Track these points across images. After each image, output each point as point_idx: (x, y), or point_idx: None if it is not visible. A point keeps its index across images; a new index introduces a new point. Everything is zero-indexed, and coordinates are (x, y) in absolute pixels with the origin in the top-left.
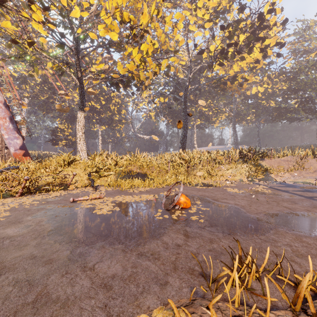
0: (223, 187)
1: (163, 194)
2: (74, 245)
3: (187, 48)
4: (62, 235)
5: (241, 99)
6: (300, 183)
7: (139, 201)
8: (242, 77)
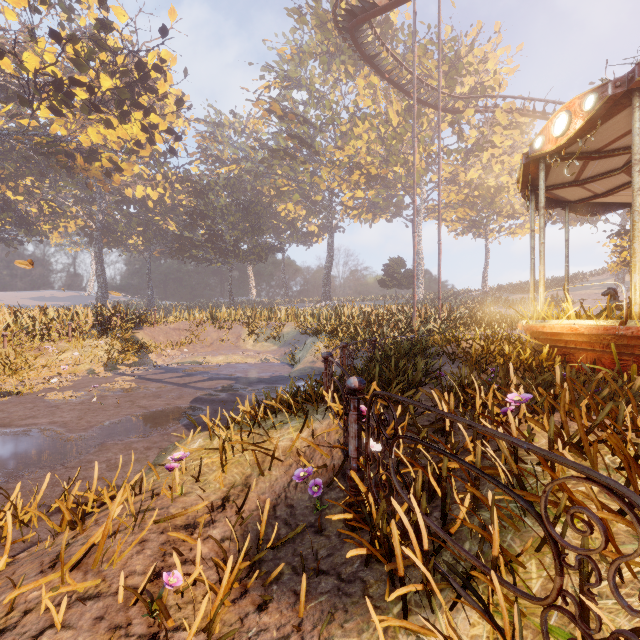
0: (39, 393)
1: None
2: None
3: None
4: None
5: (115, 201)
6: (189, 363)
7: None
8: (111, 158)
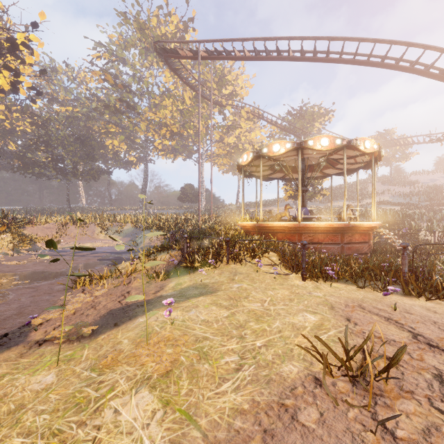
0: None
1: None
2: None
3: None
4: None
5: None
6: (68, 248)
7: None
8: None
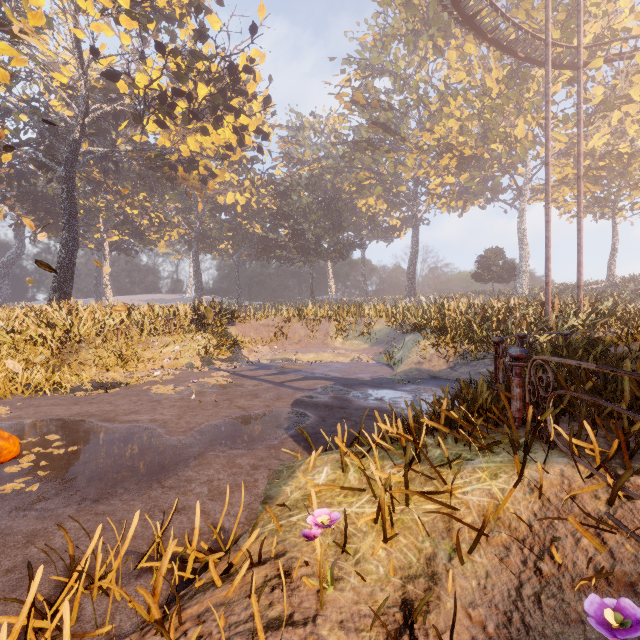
0: (144, 385)
1: None
2: None
3: (77, 48)
4: None
5: (209, 209)
6: (280, 360)
7: None
8: (206, 166)
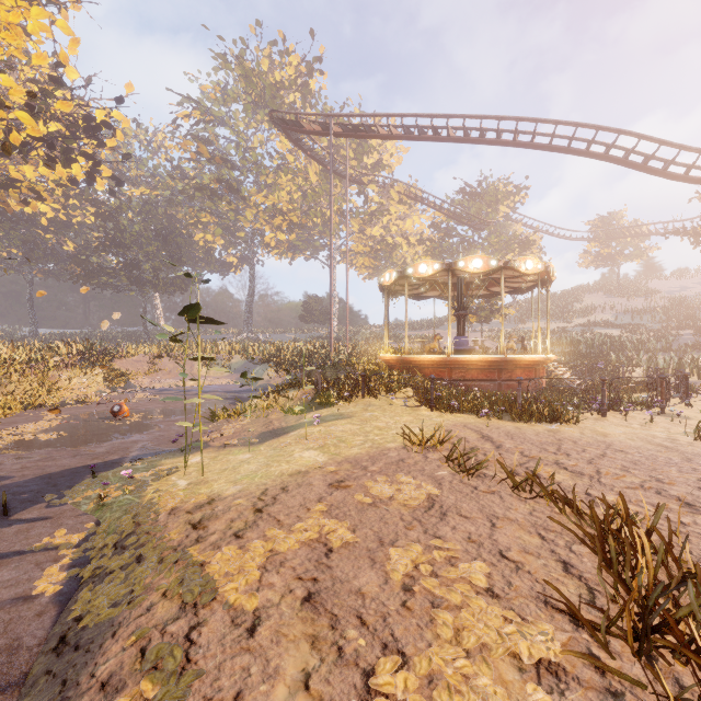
0: (103, 401)
1: (52, 418)
2: (122, 440)
3: None
4: (89, 444)
5: None
6: (168, 386)
7: (55, 426)
8: (33, 188)
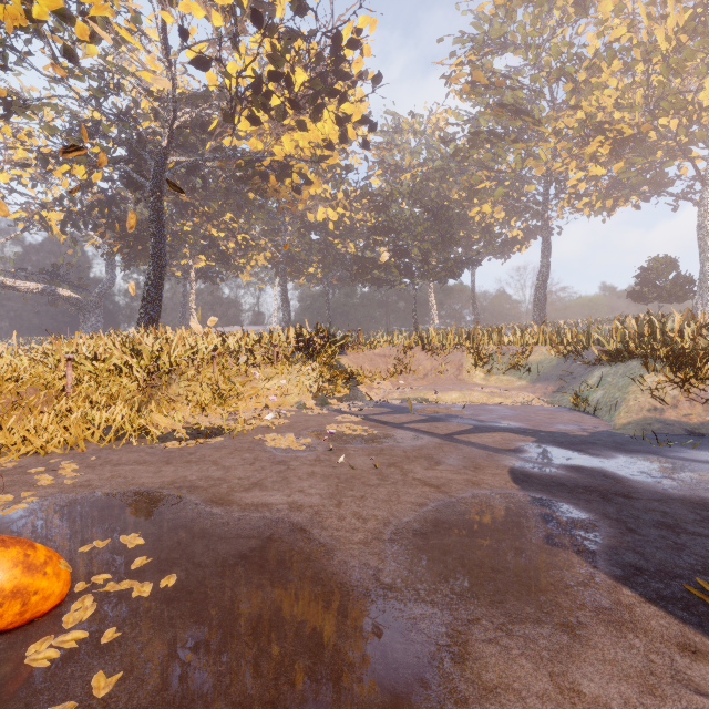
0: (254, 433)
1: None
2: None
3: (165, 48)
4: None
5: (298, 228)
6: (413, 400)
7: None
8: (300, 171)
